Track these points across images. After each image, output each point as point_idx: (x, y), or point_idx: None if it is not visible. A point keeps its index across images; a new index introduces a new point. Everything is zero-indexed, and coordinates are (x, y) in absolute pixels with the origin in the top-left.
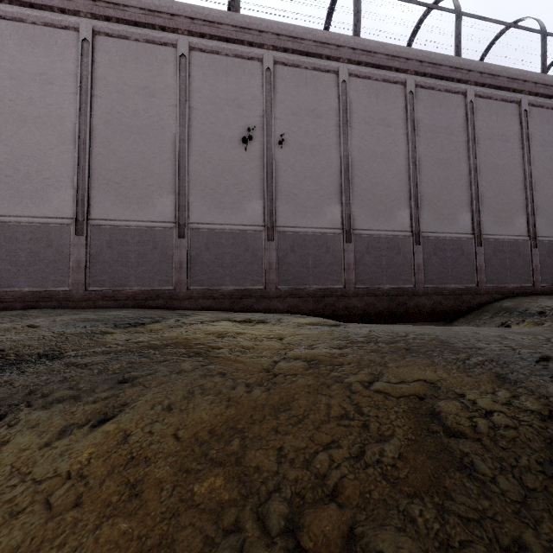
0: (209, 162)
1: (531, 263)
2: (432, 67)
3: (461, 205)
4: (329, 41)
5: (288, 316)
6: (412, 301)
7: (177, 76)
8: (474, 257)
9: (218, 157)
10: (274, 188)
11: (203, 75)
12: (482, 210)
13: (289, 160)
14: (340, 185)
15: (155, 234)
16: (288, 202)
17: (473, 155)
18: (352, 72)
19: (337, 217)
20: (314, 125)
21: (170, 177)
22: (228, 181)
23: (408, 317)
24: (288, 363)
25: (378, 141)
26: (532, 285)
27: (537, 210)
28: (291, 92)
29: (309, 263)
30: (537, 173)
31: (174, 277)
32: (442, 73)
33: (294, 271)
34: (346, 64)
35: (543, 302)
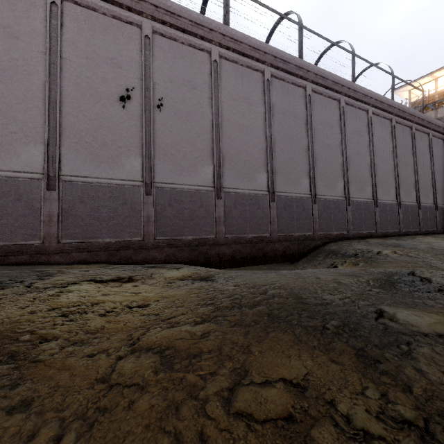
0: (84, 115)
1: (347, 217)
2: (283, 63)
3: (303, 172)
4: (203, 24)
5: (162, 269)
6: (269, 246)
7: (47, 22)
8: (311, 211)
9: (94, 112)
10: (152, 147)
11: (78, 28)
12: (316, 177)
13: (167, 123)
14: (213, 149)
15: (18, 185)
16: (166, 161)
17: (310, 135)
18: (222, 54)
19: (210, 176)
20: (190, 95)
21: (38, 126)
22: (105, 137)
23: (266, 260)
24: (135, 359)
25: (243, 115)
26: (347, 232)
27: (349, 179)
28: (169, 62)
29: (185, 217)
30: (350, 152)
31: (43, 231)
32: (290, 69)
33: (171, 224)
34: (217, 46)
35: (356, 246)
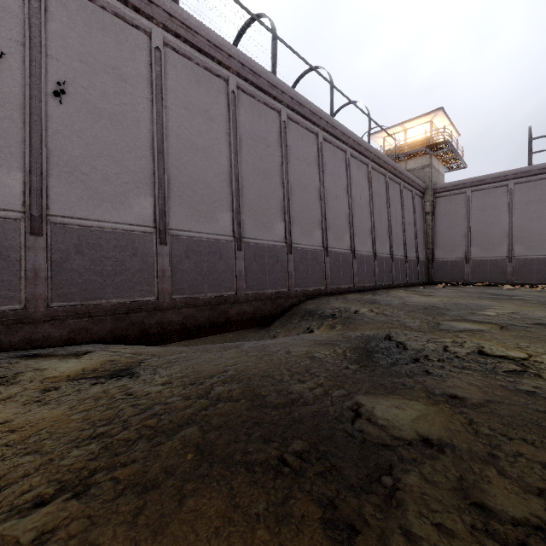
0: None
1: (325, 269)
2: (253, 75)
3: (277, 215)
4: None
5: (47, 360)
6: (234, 308)
7: None
8: (287, 263)
9: None
10: (44, 158)
11: None
12: (292, 221)
13: (75, 123)
14: (153, 173)
15: None
16: (71, 182)
17: (285, 171)
18: (168, 42)
19: (148, 212)
20: (116, 88)
21: None
22: None
23: (230, 326)
24: None
25: (200, 133)
26: (325, 287)
27: (328, 226)
28: (78, 30)
29: (107, 270)
30: (328, 196)
31: None
32: (262, 85)
33: (81, 281)
34: (161, 29)
35: (334, 304)
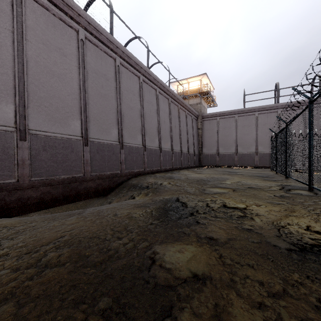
0: None
1: (144, 159)
2: (96, 32)
3: (113, 124)
4: None
5: None
6: (82, 185)
7: None
8: (120, 155)
9: None
10: None
11: None
12: (123, 129)
13: None
14: (14, 87)
15: None
16: None
17: (119, 97)
18: None
19: (9, 115)
20: None
21: None
22: None
23: (79, 197)
24: None
25: (56, 63)
26: (144, 169)
27: (146, 133)
28: None
29: None
30: (146, 115)
31: None
32: (103, 40)
33: None
34: None
35: (148, 180)
